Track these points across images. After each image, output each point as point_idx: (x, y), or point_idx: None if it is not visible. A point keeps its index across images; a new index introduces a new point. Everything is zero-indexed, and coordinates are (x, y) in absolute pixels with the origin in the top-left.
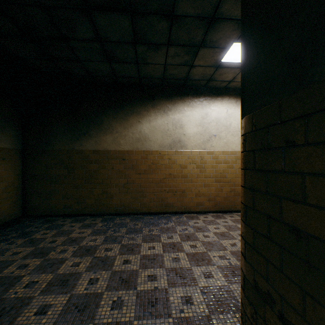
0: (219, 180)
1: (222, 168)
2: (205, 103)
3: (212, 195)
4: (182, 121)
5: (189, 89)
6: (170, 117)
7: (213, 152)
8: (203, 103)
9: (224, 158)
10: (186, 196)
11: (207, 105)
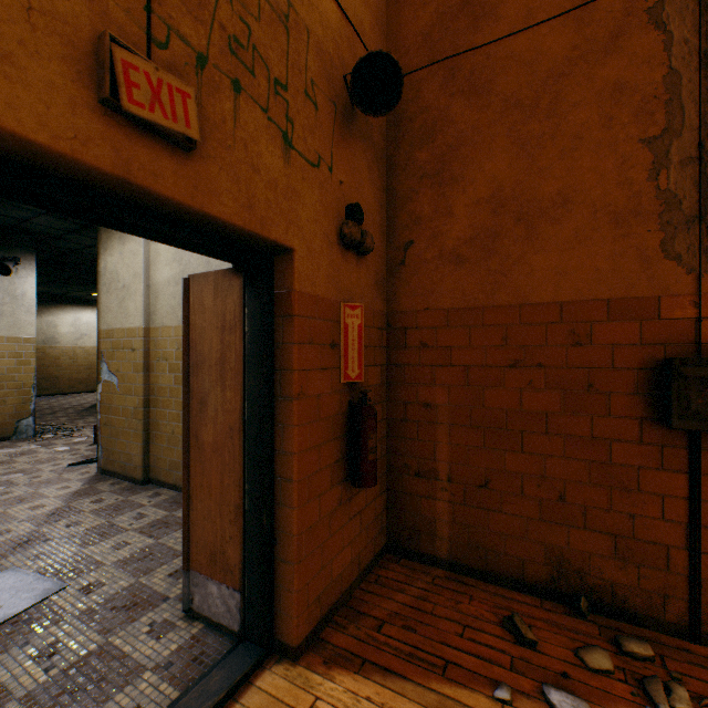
0: (91, 368)
1: (93, 359)
2: (79, 310)
3: (85, 379)
4: (57, 322)
5: (63, 298)
6: (45, 318)
7: (85, 347)
8: (76, 310)
9: (95, 352)
10: (61, 381)
11: (81, 311)
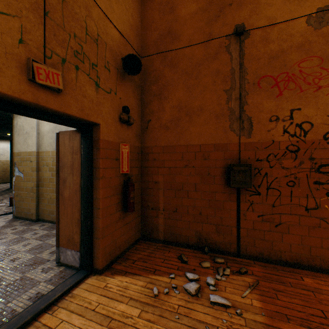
0: (5, 171)
1: (6, 166)
2: None
3: (1, 177)
4: None
5: None
6: None
7: (1, 160)
8: None
9: (7, 163)
10: None
11: None
